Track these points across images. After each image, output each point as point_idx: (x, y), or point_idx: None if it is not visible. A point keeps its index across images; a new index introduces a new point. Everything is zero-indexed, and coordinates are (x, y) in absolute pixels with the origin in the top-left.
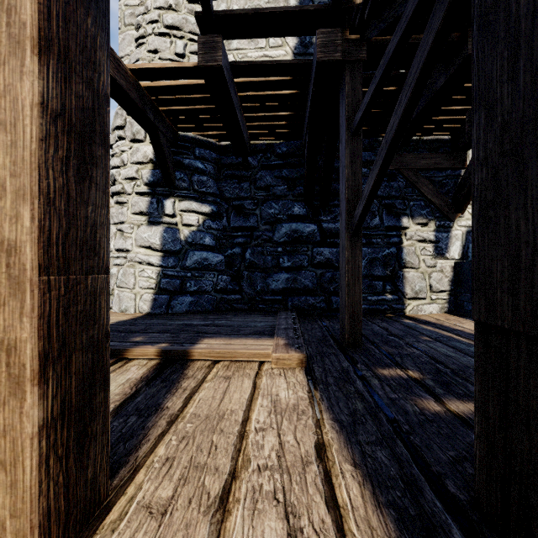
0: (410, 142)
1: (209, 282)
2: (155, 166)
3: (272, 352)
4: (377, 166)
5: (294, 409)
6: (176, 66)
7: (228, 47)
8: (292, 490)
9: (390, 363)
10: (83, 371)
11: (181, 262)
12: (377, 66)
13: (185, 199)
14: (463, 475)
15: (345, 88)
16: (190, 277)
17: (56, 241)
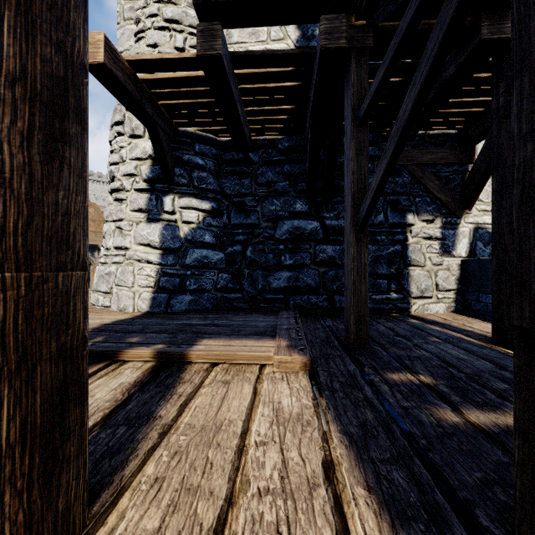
0: (416, 136)
1: (209, 281)
2: (155, 162)
3: (274, 355)
4: (386, 155)
5: (298, 419)
6: (175, 57)
7: (228, 41)
8: (298, 521)
9: (399, 367)
10: (52, 385)
11: (180, 260)
12: (383, 55)
13: (185, 196)
14: (495, 503)
15: (351, 77)
16: (190, 276)
17: (14, 231)
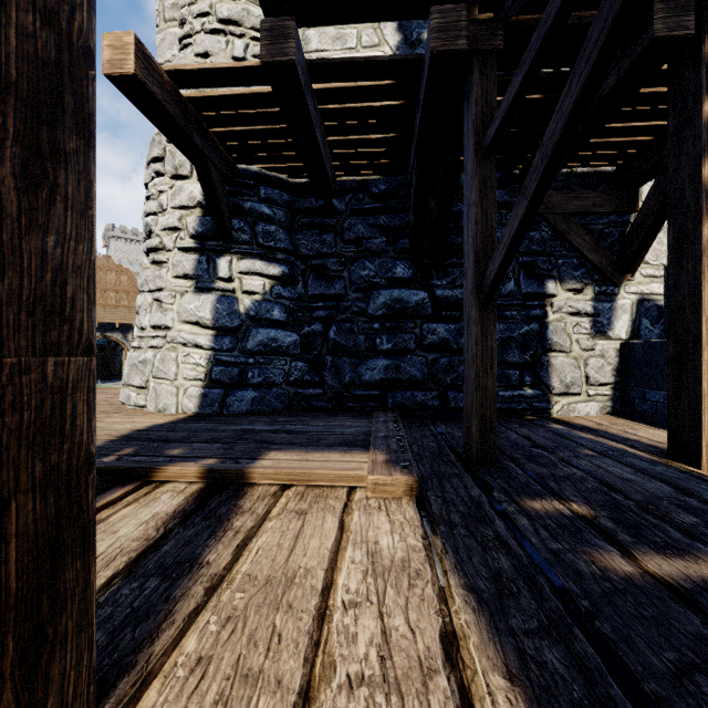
0: (558, 176)
1: (279, 371)
2: (205, 211)
3: (368, 474)
4: (525, 196)
5: (403, 568)
6: (232, 67)
7: (305, 48)
8: None
9: (541, 491)
10: (36, 530)
11: (240, 344)
12: (516, 63)
13: (246, 257)
14: (700, 701)
15: (473, 91)
16: (252, 365)
17: None
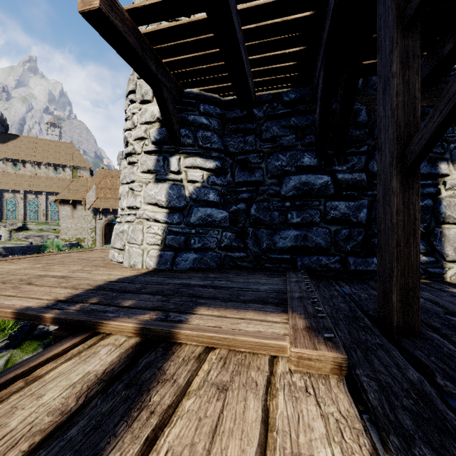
0: (450, 71)
1: (213, 239)
2: (162, 124)
3: (290, 345)
4: None
5: None
6: None
7: None
8: None
9: None
10: None
11: (185, 219)
12: None
13: (190, 156)
14: None
15: None
16: (194, 234)
17: None
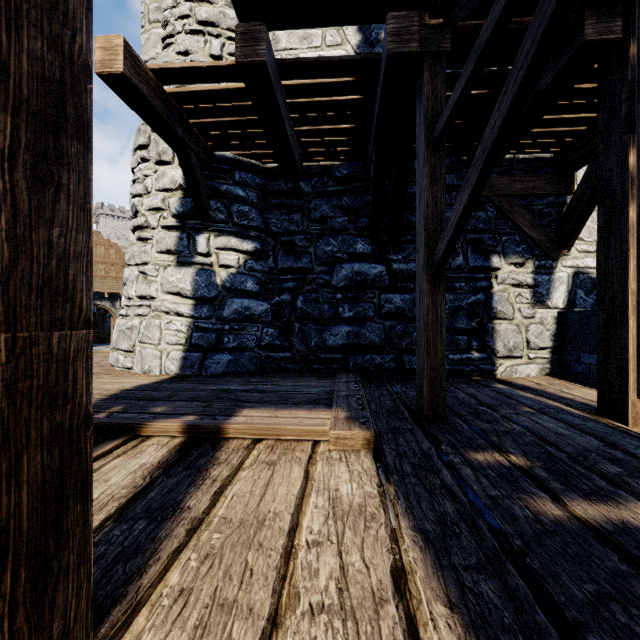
0: (502, 162)
1: (252, 337)
2: (186, 193)
3: (330, 429)
4: (469, 183)
5: (360, 512)
6: (209, 66)
7: (275, 47)
8: None
9: (484, 444)
10: (44, 478)
11: (217, 312)
12: (463, 62)
13: (222, 234)
14: (613, 626)
15: (424, 88)
16: (228, 331)
17: None
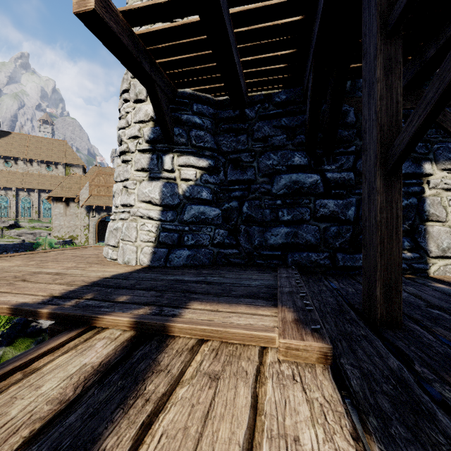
0: (434, 75)
1: (206, 236)
2: (156, 123)
3: (279, 336)
4: None
5: None
6: (167, 1)
7: None
8: None
9: None
10: None
11: (179, 216)
12: None
13: (183, 154)
14: None
15: None
16: (187, 231)
17: None
